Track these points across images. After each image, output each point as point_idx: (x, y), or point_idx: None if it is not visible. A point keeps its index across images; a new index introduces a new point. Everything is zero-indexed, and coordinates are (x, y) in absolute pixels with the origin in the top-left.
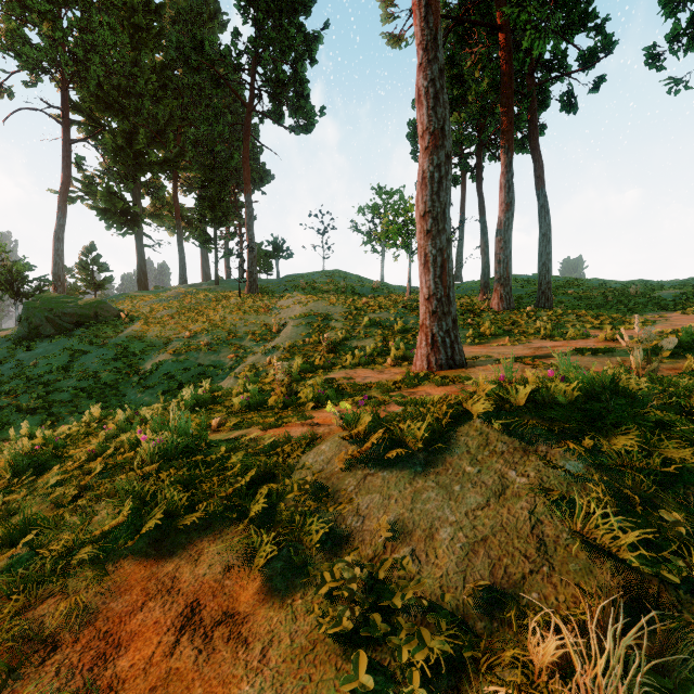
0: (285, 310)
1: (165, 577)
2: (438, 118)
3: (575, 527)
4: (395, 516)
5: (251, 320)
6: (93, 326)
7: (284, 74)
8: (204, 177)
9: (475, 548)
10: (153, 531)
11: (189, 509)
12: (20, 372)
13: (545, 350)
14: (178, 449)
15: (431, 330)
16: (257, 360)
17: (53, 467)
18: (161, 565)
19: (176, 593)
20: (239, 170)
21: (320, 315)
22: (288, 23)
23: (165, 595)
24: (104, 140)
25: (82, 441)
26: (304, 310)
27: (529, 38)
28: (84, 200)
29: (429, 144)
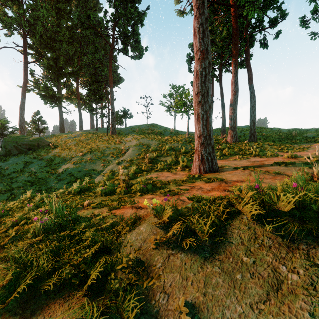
0: (128, 142)
1: None
2: (204, 43)
3: None
4: (192, 299)
5: (111, 147)
6: (36, 150)
7: (128, 31)
8: (91, 79)
9: None
10: (25, 292)
11: (53, 272)
12: None
13: (258, 163)
14: (55, 226)
15: (200, 152)
16: (114, 167)
17: None
18: None
19: None
20: (107, 77)
21: (145, 144)
22: (130, 6)
23: None
24: (43, 62)
25: (17, 212)
26: (137, 142)
27: (246, 10)
28: (34, 90)
29: (200, 57)
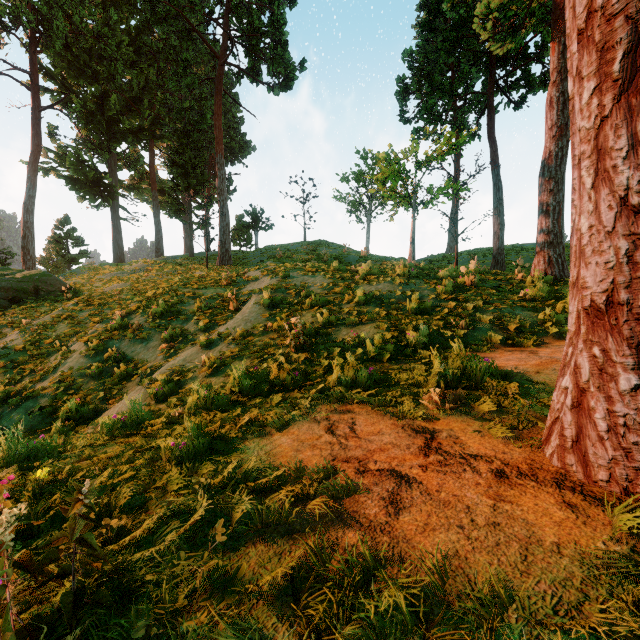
0: (252, 282)
1: None
2: None
3: None
4: None
5: (205, 295)
6: (29, 303)
7: (260, 21)
8: (177, 142)
9: None
10: None
11: None
12: None
13: None
14: None
15: None
16: (192, 356)
17: None
18: None
19: None
20: None
21: (293, 287)
22: None
23: None
24: (76, 107)
25: None
26: (273, 281)
27: None
28: (57, 171)
29: None
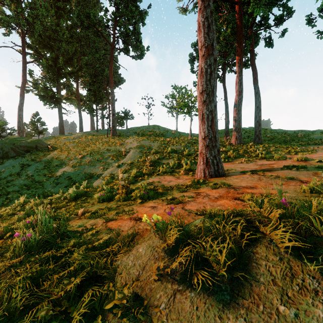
0: (129, 144)
1: None
2: (210, 39)
3: None
4: None
5: (112, 149)
6: (34, 152)
7: (129, 30)
8: (91, 80)
9: None
10: None
11: (29, 307)
12: None
13: (266, 166)
14: (39, 244)
15: (205, 155)
16: (114, 170)
17: None
18: None
19: None
20: (108, 77)
21: (146, 146)
22: (131, 5)
23: None
24: (43, 62)
25: (6, 220)
26: (138, 144)
27: (252, 7)
28: (33, 91)
29: (205, 53)
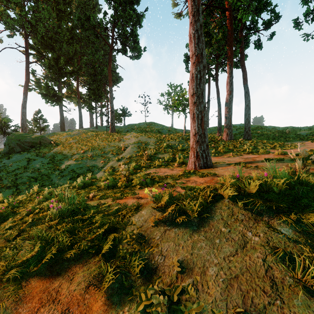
0: (127, 140)
1: (53, 291)
2: (199, 48)
3: (296, 276)
4: (182, 257)
5: (111, 145)
6: (39, 148)
7: (127, 32)
8: (90, 79)
9: (231, 282)
10: (50, 260)
11: (71, 246)
12: (4, 169)
13: (250, 159)
14: (68, 212)
15: (196, 149)
16: (114, 163)
17: (9, 219)
18: (51, 282)
19: (57, 303)
20: (106, 76)
21: (143, 142)
22: (129, 8)
23: (51, 304)
24: (45, 62)
25: (27, 204)
26: (136, 140)
27: (241, 14)
28: (35, 89)
29: (195, 61)
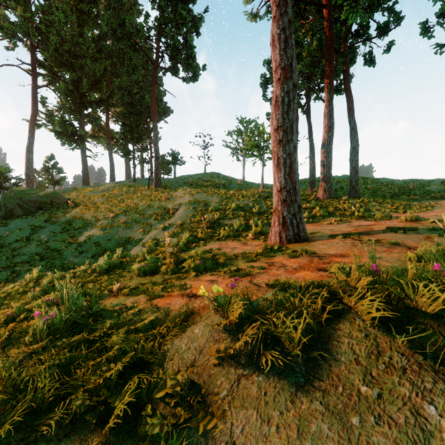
0: (179, 199)
1: None
2: (288, 57)
3: None
4: None
5: (155, 205)
6: (49, 210)
7: (179, 42)
8: (126, 111)
9: None
10: (13, 434)
11: (59, 400)
12: None
13: (364, 228)
14: (66, 325)
15: (282, 213)
16: (158, 233)
17: None
18: None
19: None
20: (149, 107)
21: (202, 202)
22: (182, 8)
23: None
24: (60, 86)
25: (16, 300)
26: (191, 199)
27: (346, 12)
28: (46, 126)
29: (281, 76)
